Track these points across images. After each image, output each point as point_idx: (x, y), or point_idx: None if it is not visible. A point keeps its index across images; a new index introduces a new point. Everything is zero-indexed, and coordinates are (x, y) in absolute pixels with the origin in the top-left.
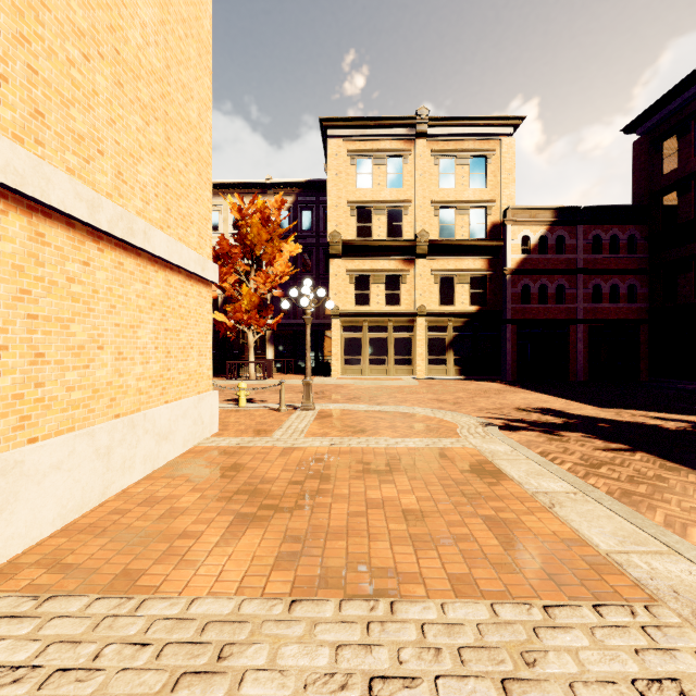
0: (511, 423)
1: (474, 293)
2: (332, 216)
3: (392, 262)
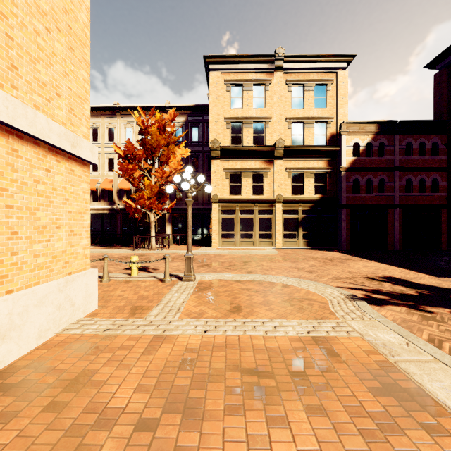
0: (372, 295)
1: (317, 185)
2: (213, 129)
3: (257, 163)
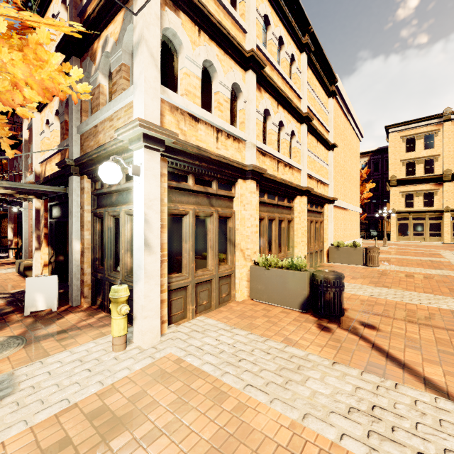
0: None
1: None
2: (391, 168)
3: (427, 186)
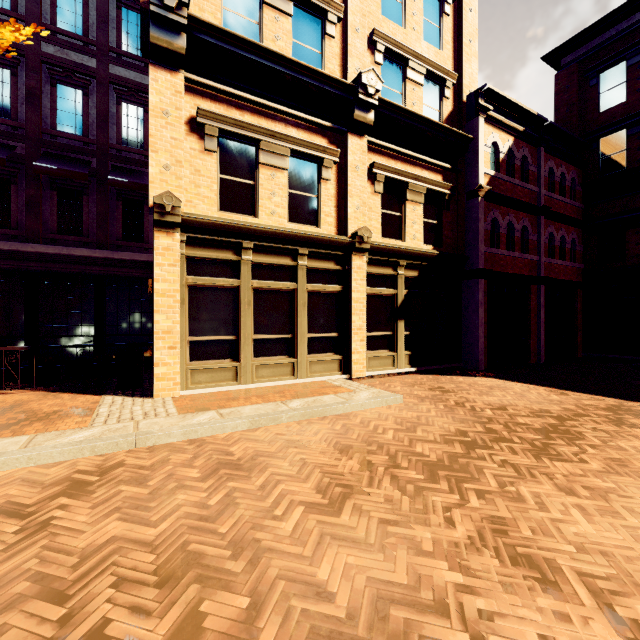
0: None
1: (427, 222)
2: None
3: (302, 127)
